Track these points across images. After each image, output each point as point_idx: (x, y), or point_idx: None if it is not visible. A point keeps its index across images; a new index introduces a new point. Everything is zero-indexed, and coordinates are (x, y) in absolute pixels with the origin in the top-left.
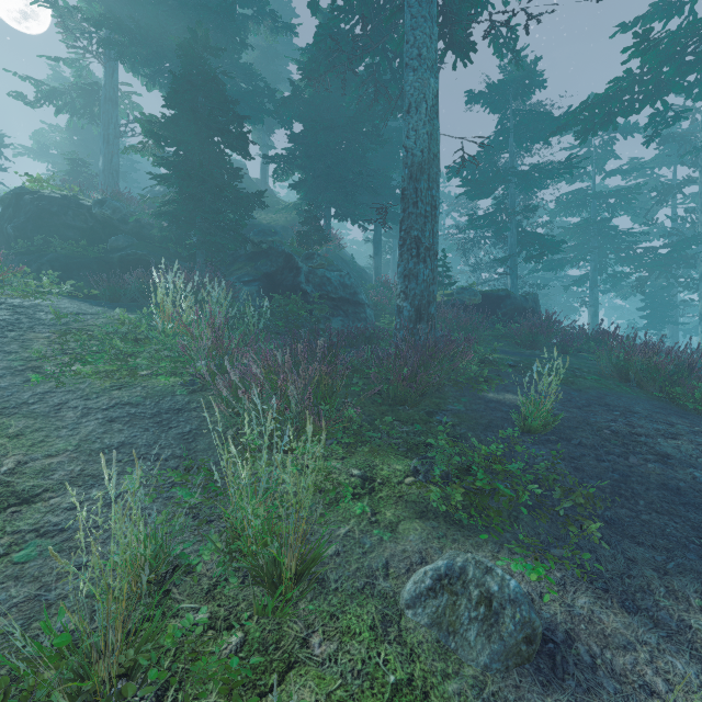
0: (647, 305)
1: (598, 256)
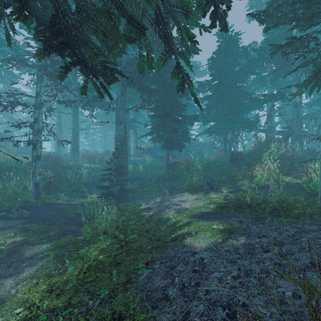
0: (53, 140)
1: None
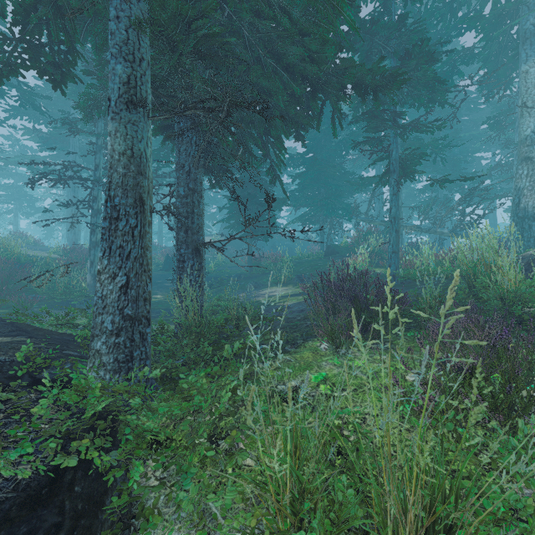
0: (45, 229)
1: (19, 202)
